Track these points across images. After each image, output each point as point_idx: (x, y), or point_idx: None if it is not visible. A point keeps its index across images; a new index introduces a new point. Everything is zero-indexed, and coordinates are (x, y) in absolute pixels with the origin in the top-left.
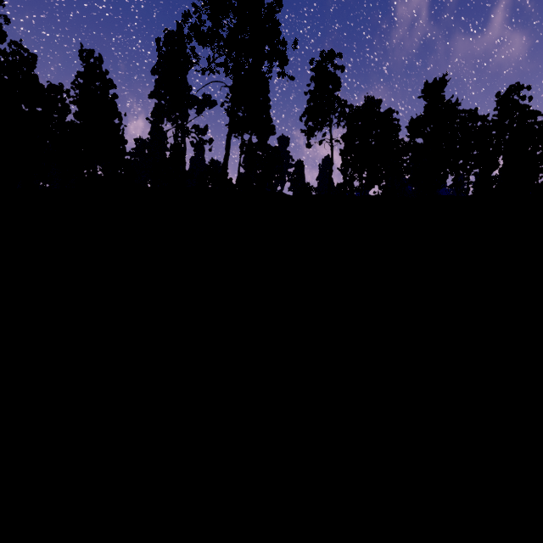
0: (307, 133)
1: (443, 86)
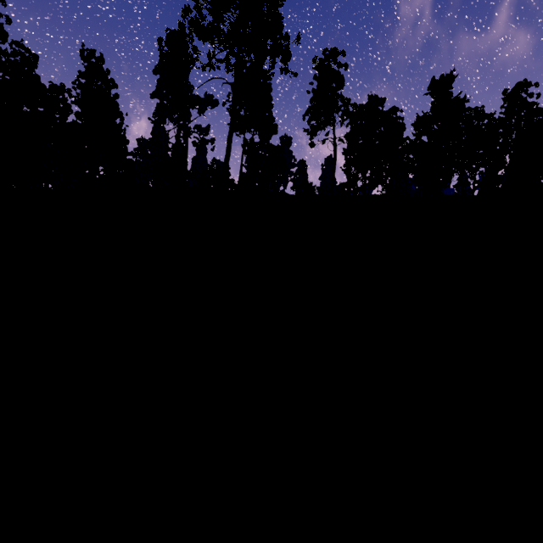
0: (310, 132)
1: (450, 83)
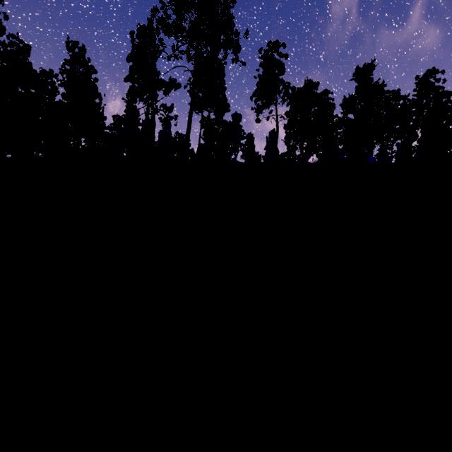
0: (256, 110)
1: (371, 70)
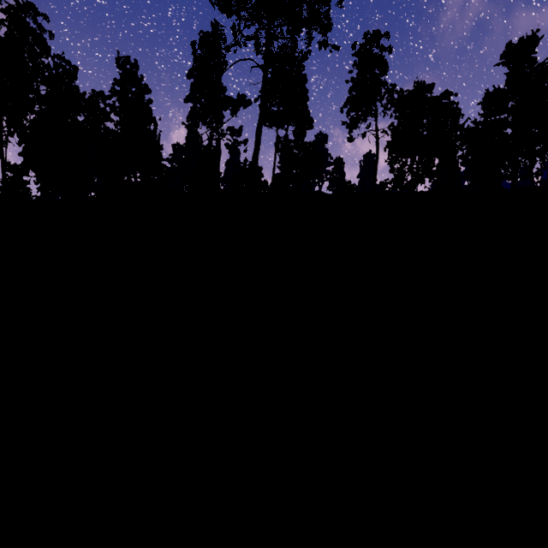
0: (349, 125)
1: (533, 46)
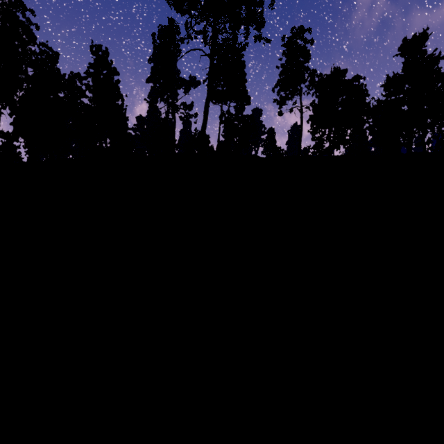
0: (279, 102)
1: (424, 41)
